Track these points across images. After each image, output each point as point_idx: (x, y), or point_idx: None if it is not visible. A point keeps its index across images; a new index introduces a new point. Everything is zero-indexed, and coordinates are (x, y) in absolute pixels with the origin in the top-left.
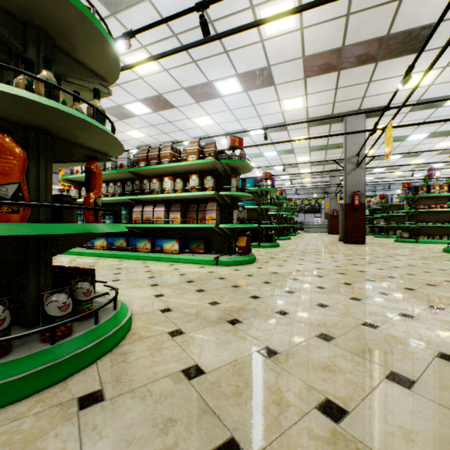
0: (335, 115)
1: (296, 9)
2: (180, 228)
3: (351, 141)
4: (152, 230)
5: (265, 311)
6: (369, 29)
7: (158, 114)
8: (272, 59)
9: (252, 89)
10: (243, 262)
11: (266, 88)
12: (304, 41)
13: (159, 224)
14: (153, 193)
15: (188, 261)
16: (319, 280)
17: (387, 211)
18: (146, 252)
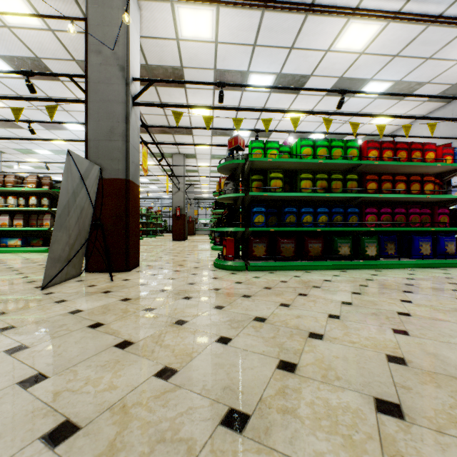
0: (167, 154)
1: (76, 140)
2: (24, 231)
3: (176, 173)
4: None
5: None
6: (158, 121)
7: (6, 130)
8: None
9: None
10: None
11: None
12: None
13: (4, 228)
14: None
15: (28, 251)
16: None
17: None
18: None
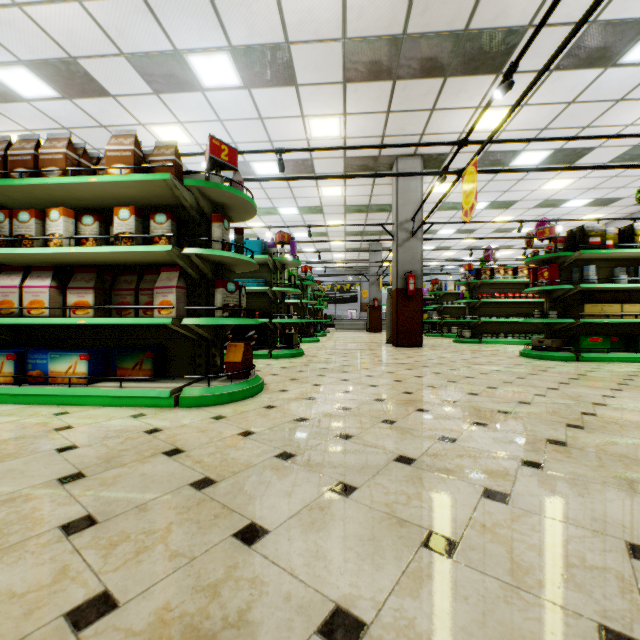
0: (383, 158)
1: None
2: (99, 327)
3: (404, 199)
4: (30, 332)
5: (282, 636)
6: (443, 11)
7: (75, 105)
8: (293, 29)
9: (258, 85)
10: (236, 396)
11: (283, 88)
12: (346, 5)
13: (34, 318)
14: (20, 245)
15: (107, 400)
16: (394, 435)
17: (441, 302)
18: (2, 384)
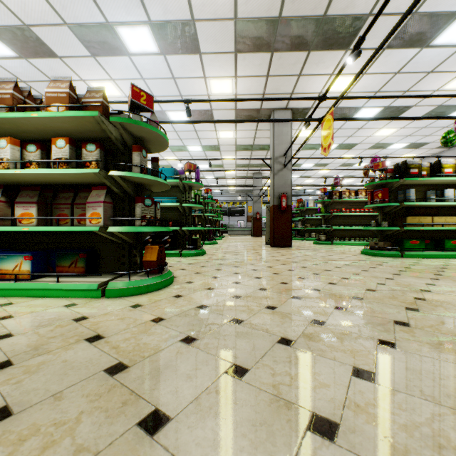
0: (264, 110)
1: None
2: (43, 233)
3: (278, 140)
4: None
5: None
6: (308, 0)
7: (30, 64)
8: (197, 10)
9: (171, 52)
10: (152, 287)
11: (190, 55)
12: None
13: None
14: None
15: (46, 292)
16: (276, 319)
17: (304, 215)
18: None
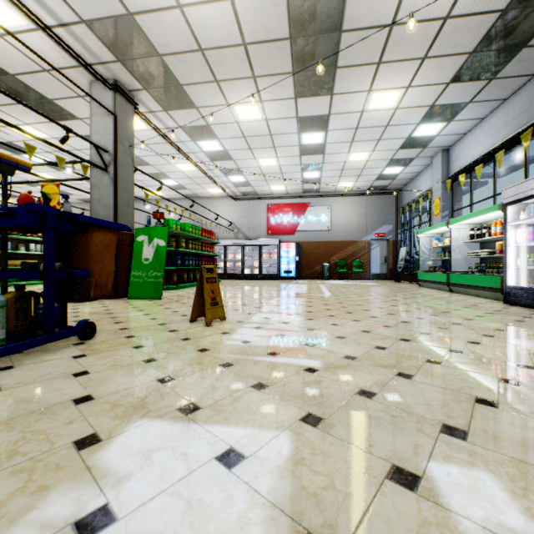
0: None
1: None
2: None
3: None
4: None
5: None
6: None
7: None
8: None
9: None
10: None
11: None
12: None
13: None
14: None
15: None
16: None
17: None
18: None
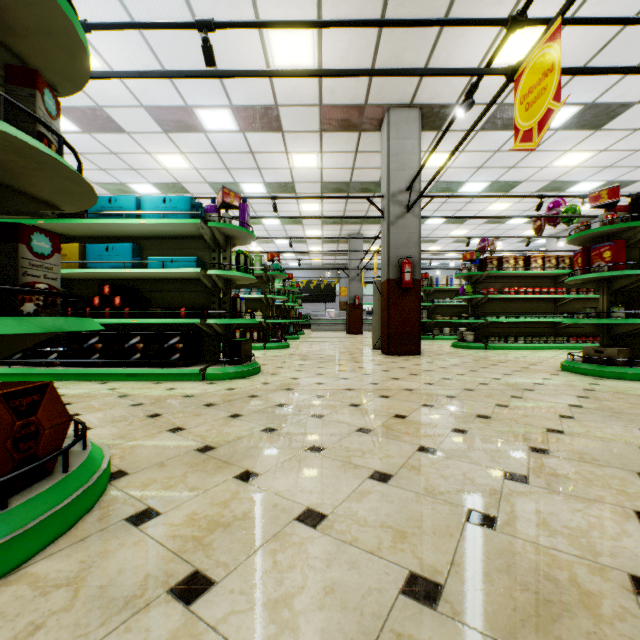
0: (371, 109)
1: None
2: None
3: (397, 162)
4: None
5: None
6: None
7: None
8: None
9: None
10: None
11: None
12: None
13: None
14: None
15: None
16: None
17: (431, 300)
18: None
